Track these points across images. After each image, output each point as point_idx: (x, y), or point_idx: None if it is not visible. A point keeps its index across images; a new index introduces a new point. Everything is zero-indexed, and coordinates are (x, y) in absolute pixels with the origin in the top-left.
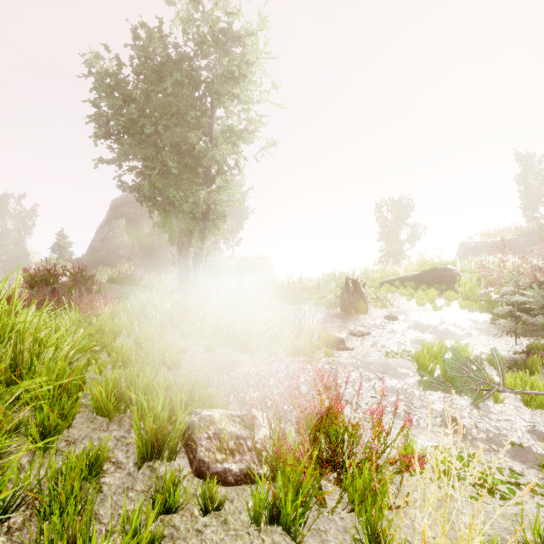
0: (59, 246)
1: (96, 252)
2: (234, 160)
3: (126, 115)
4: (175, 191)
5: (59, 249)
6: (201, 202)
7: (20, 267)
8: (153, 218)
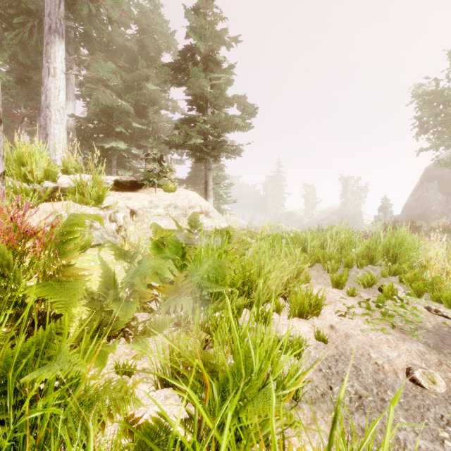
0: (383, 207)
1: (411, 210)
2: None
3: (442, 119)
4: None
5: (383, 209)
6: None
7: (409, 222)
8: None
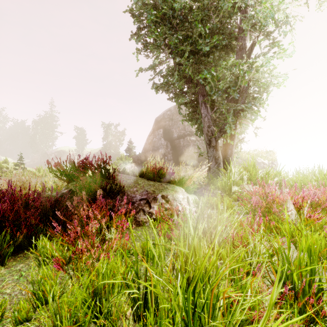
0: (129, 149)
1: (146, 151)
2: (283, 14)
3: None
4: (206, 71)
5: (129, 150)
6: (241, 73)
7: None
8: (181, 113)
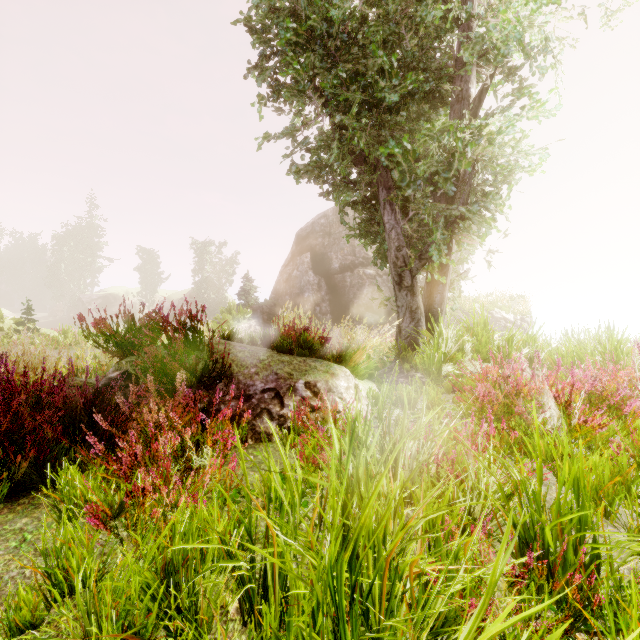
0: (245, 291)
1: (279, 297)
2: (539, 34)
3: None
4: (393, 141)
5: (245, 294)
6: (459, 147)
7: None
8: (346, 223)
